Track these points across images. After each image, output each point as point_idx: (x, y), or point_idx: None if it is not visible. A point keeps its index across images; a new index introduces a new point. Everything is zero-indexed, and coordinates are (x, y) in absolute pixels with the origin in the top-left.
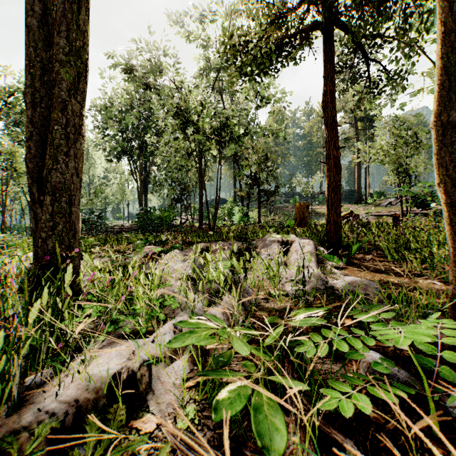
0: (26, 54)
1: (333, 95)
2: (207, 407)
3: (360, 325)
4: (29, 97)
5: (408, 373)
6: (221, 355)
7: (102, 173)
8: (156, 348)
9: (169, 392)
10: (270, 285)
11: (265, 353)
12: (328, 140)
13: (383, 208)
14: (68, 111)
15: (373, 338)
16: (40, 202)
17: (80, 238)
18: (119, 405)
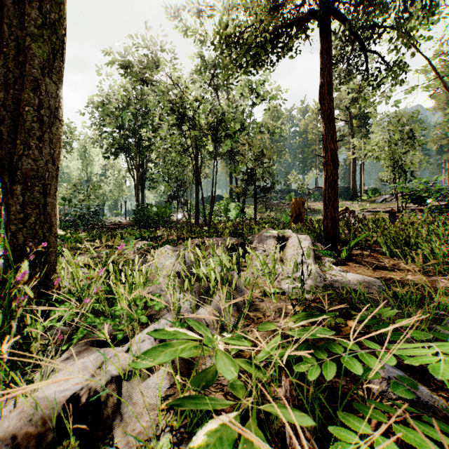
0: (0, 32)
1: (330, 86)
2: (186, 438)
3: (366, 329)
4: (2, 78)
5: (428, 390)
6: (204, 372)
7: (100, 170)
8: (129, 359)
9: (141, 416)
10: (265, 282)
11: (258, 368)
12: (325, 133)
13: (378, 204)
14: (42, 91)
15: (381, 343)
16: (12, 192)
17: (57, 232)
18: (71, 439)
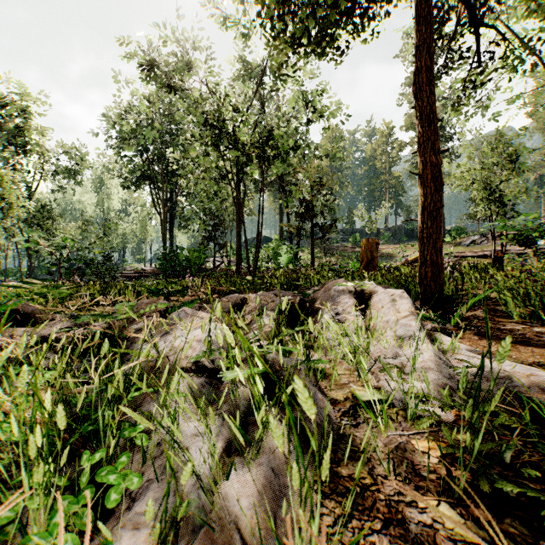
0: None
1: (429, 73)
2: None
3: None
4: None
5: None
6: None
7: (119, 205)
8: None
9: None
10: (349, 373)
11: None
12: (421, 141)
13: (465, 248)
14: None
15: None
16: None
17: None
18: None
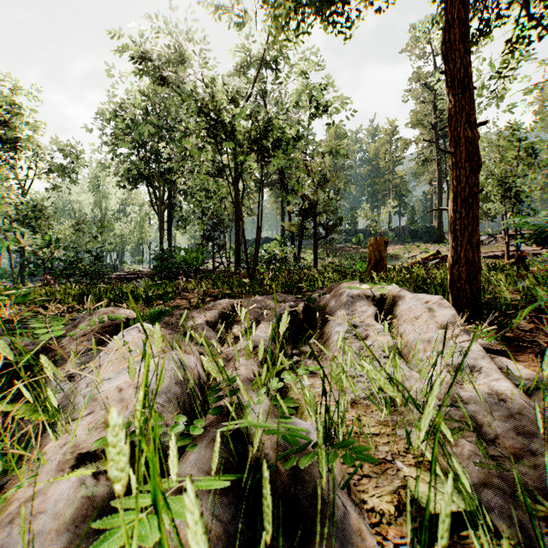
0: None
1: (464, 27)
2: None
3: None
4: None
5: None
6: None
7: (117, 205)
8: None
9: None
10: (387, 432)
11: None
12: (453, 112)
13: None
14: None
15: None
16: None
17: None
18: None
